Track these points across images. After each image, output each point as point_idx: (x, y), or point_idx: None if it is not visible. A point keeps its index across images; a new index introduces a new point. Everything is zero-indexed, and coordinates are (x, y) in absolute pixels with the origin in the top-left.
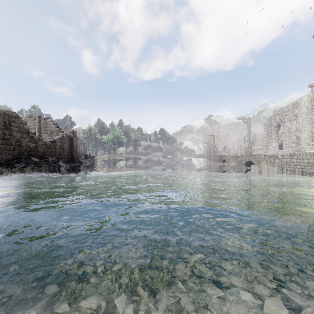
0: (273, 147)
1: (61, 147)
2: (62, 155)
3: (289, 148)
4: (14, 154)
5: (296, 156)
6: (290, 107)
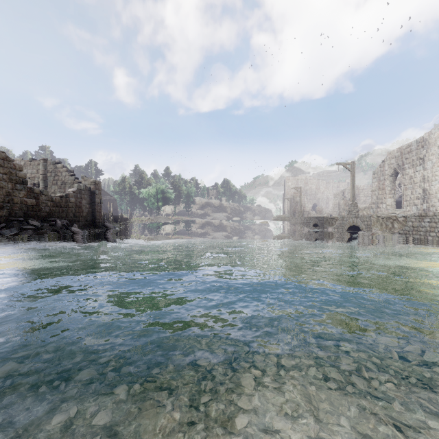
0: (387, 205)
1: (76, 205)
2: (79, 216)
3: (411, 207)
4: (2, 215)
5: (428, 218)
6: (413, 147)
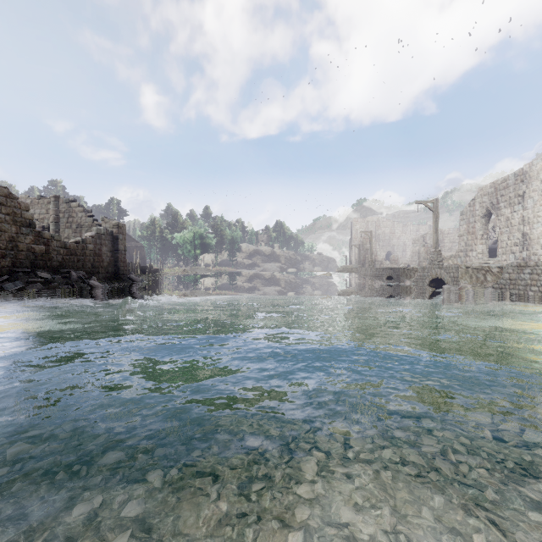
0: (478, 253)
1: (95, 253)
2: (98, 267)
3: (508, 255)
4: (4, 265)
5: (529, 269)
6: (511, 181)
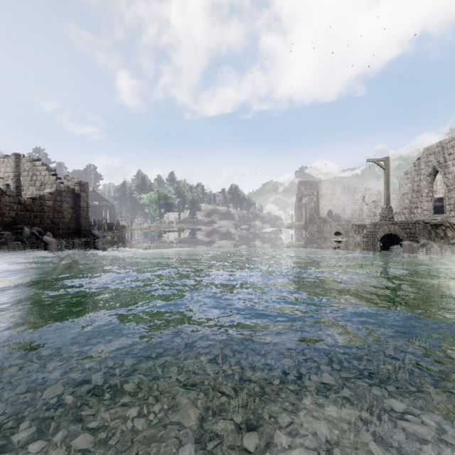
0: (424, 210)
1: (55, 209)
2: (58, 223)
3: None
4: None
5: None
6: None
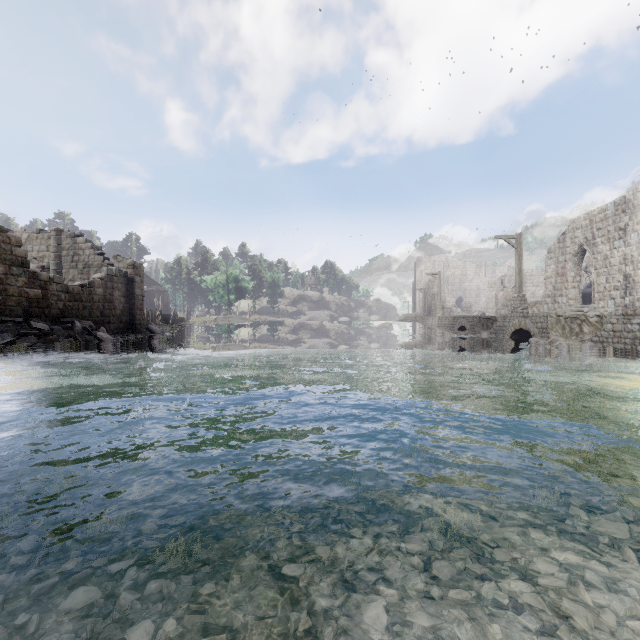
0: (569, 298)
1: (105, 298)
2: (109, 315)
3: (606, 301)
4: None
5: (638, 318)
6: (610, 211)
